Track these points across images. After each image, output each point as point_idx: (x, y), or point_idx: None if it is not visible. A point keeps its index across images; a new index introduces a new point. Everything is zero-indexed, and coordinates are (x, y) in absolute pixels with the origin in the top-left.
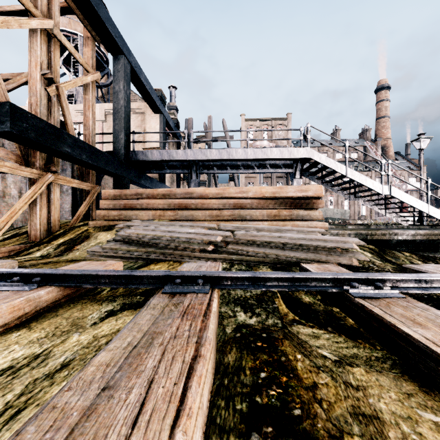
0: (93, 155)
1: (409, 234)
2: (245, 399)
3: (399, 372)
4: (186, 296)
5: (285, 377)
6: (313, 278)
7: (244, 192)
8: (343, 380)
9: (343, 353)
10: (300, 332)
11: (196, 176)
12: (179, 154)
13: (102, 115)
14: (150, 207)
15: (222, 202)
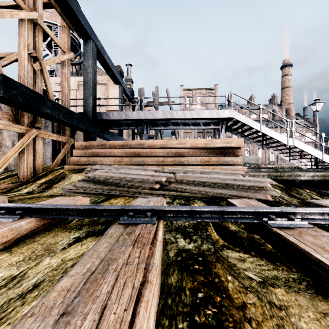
0: (68, 115)
1: (309, 176)
2: (185, 318)
3: (314, 292)
4: (137, 226)
5: (219, 297)
6: (239, 211)
7: (183, 144)
8: (267, 300)
9: (265, 275)
10: (229, 256)
11: (146, 131)
12: (133, 114)
13: (76, 85)
14: (111, 155)
15: (166, 151)
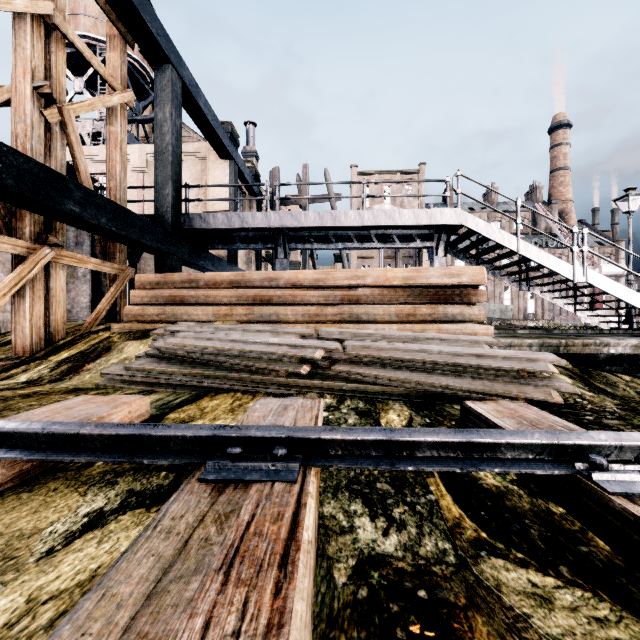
0: (120, 218)
1: (628, 345)
2: None
3: None
4: (249, 491)
5: None
6: (510, 444)
7: (359, 278)
8: None
9: None
10: (501, 583)
11: (283, 253)
12: (256, 219)
13: (143, 161)
14: (210, 301)
15: (324, 293)
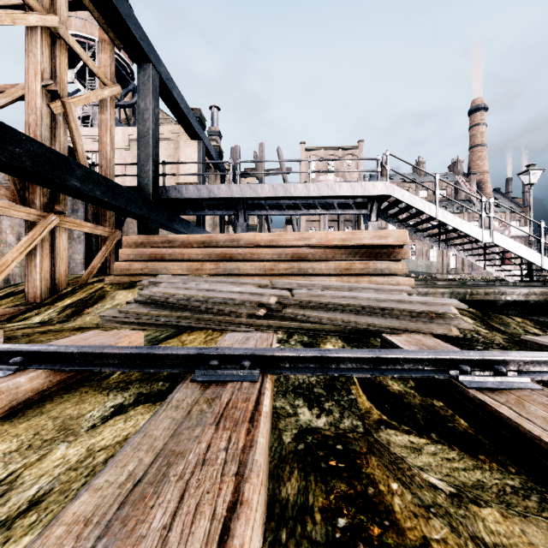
0: (111, 190)
1: (520, 294)
2: None
3: None
4: (226, 387)
5: (377, 527)
6: (406, 359)
7: (305, 239)
8: (469, 533)
9: (461, 480)
10: (391, 441)
11: (243, 218)
12: (221, 190)
13: (125, 141)
14: (184, 258)
15: (277, 252)
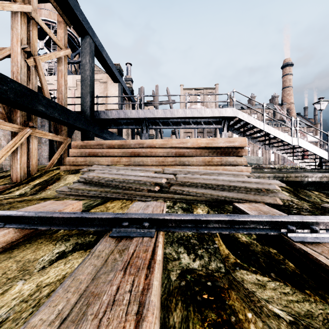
0: (64, 113)
1: (317, 177)
2: None
3: None
4: (132, 241)
5: None
6: (252, 221)
7: (184, 143)
8: None
9: (296, 310)
10: (244, 279)
11: (146, 130)
12: (132, 113)
13: (74, 84)
14: (109, 154)
15: (166, 151)
